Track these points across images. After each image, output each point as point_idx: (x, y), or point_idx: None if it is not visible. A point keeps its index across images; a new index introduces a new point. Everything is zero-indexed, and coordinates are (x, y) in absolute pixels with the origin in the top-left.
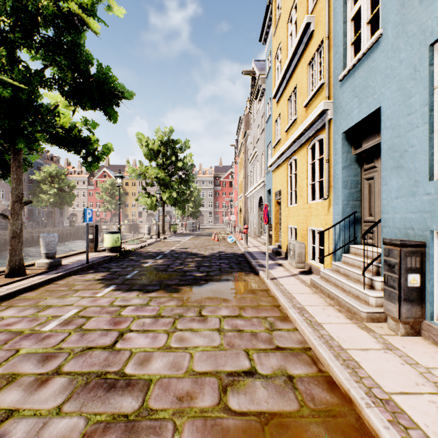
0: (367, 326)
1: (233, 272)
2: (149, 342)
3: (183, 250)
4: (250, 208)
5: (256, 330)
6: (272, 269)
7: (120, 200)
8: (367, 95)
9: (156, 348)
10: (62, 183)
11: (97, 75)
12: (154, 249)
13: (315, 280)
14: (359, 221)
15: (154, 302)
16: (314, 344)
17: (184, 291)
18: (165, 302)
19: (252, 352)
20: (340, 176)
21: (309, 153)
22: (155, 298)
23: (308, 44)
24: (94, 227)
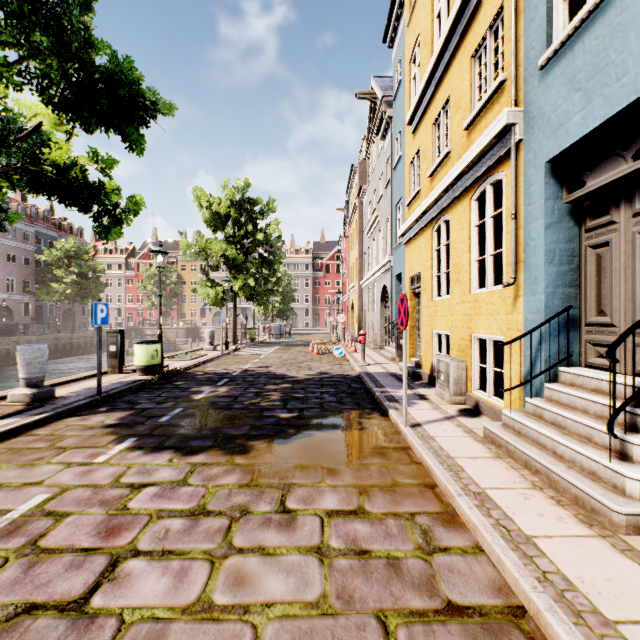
0: (630, 544)
1: (344, 411)
2: (167, 589)
3: (263, 369)
4: (368, 303)
5: (396, 553)
6: (410, 405)
7: (173, 292)
8: (604, 81)
9: (179, 607)
10: (85, 266)
11: (106, 68)
12: (216, 368)
13: (494, 432)
14: (576, 324)
15: (197, 476)
16: (535, 604)
17: (256, 452)
18: (219, 477)
19: (396, 624)
20: (540, 241)
21: (474, 208)
22: (202, 466)
23: (473, 20)
24: (118, 333)
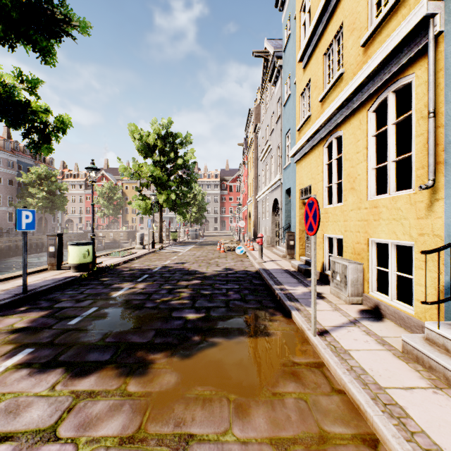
0: None
1: (248, 311)
2: None
3: (179, 265)
4: (262, 213)
5: None
6: (310, 305)
7: (119, 205)
8: None
9: None
10: (52, 185)
11: None
12: (141, 264)
13: (421, 351)
14: None
15: (73, 418)
16: None
17: (155, 371)
18: (99, 422)
19: None
20: None
21: (372, 119)
22: (85, 398)
23: None
24: (56, 236)
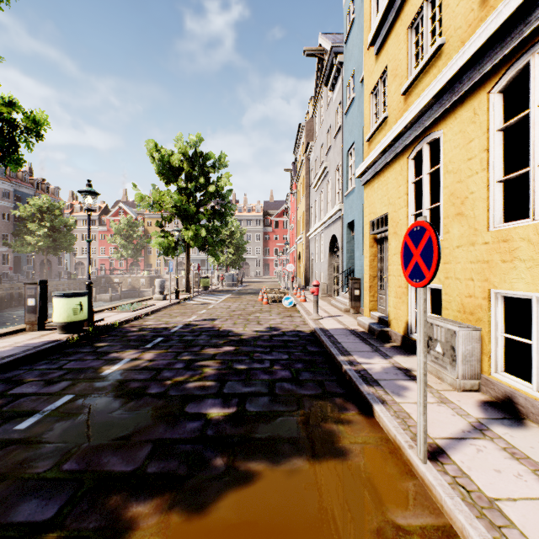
0: None
1: (305, 402)
2: None
3: (207, 323)
4: (315, 253)
5: None
6: (400, 393)
7: (139, 245)
8: None
9: None
10: (56, 220)
11: None
12: (157, 321)
13: None
14: None
15: None
16: None
17: None
18: None
19: None
20: None
21: (497, 103)
22: None
23: None
24: (37, 285)
